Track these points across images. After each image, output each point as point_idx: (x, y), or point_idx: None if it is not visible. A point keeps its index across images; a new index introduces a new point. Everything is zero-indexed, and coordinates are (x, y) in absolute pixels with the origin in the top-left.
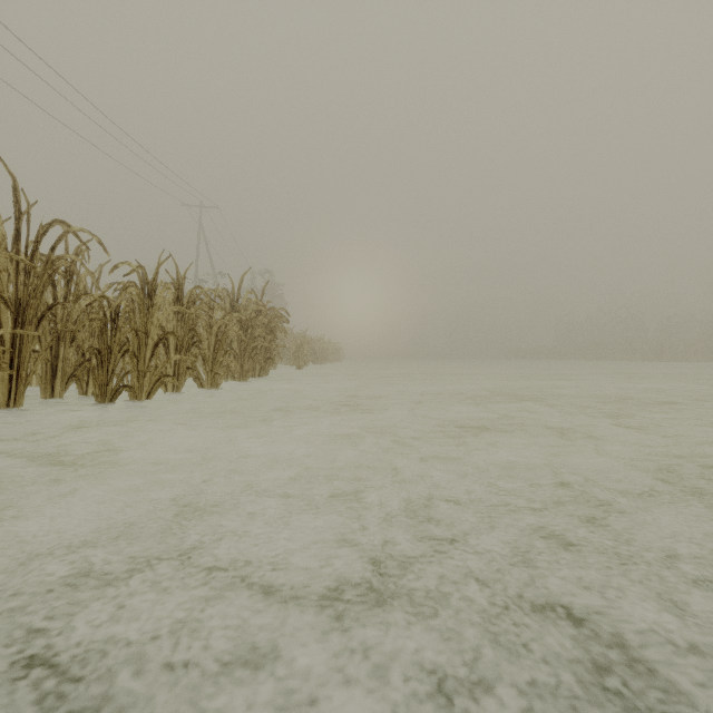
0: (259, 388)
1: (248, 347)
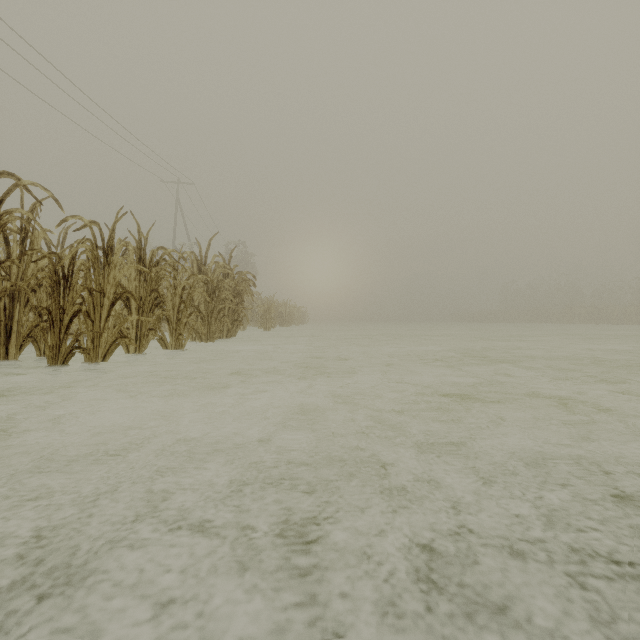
0: (226, 349)
1: (215, 308)
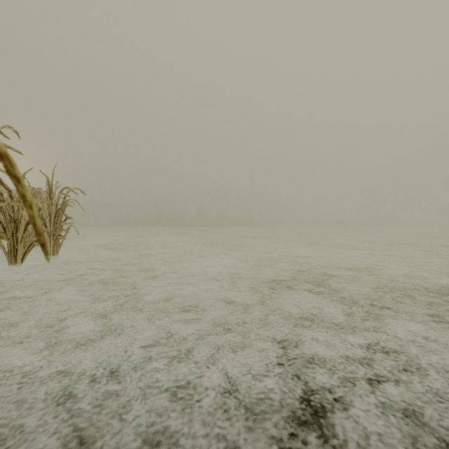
0: None
1: None
